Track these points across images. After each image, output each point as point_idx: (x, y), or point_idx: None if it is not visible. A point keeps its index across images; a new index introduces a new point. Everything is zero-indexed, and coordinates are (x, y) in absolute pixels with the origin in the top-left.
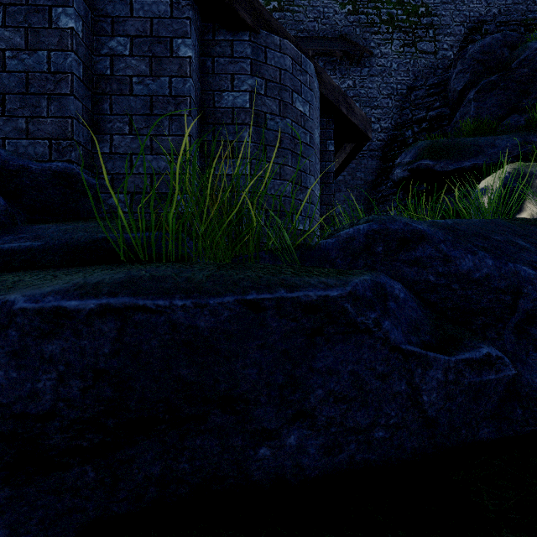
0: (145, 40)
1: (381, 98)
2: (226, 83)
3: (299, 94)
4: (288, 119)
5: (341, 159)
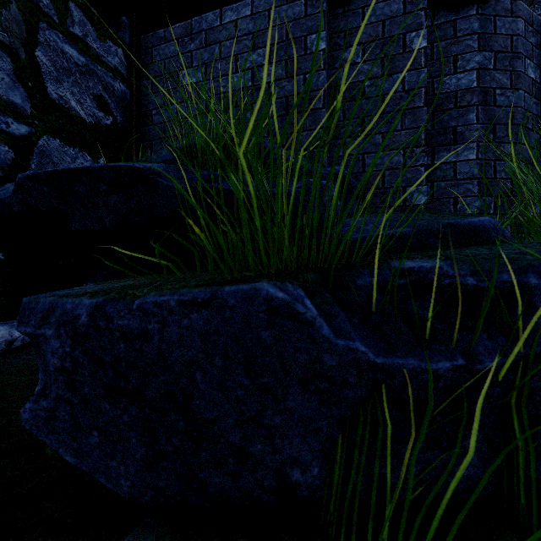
0: (377, 43)
1: None
2: (448, 66)
3: (530, 59)
4: (520, 90)
5: None
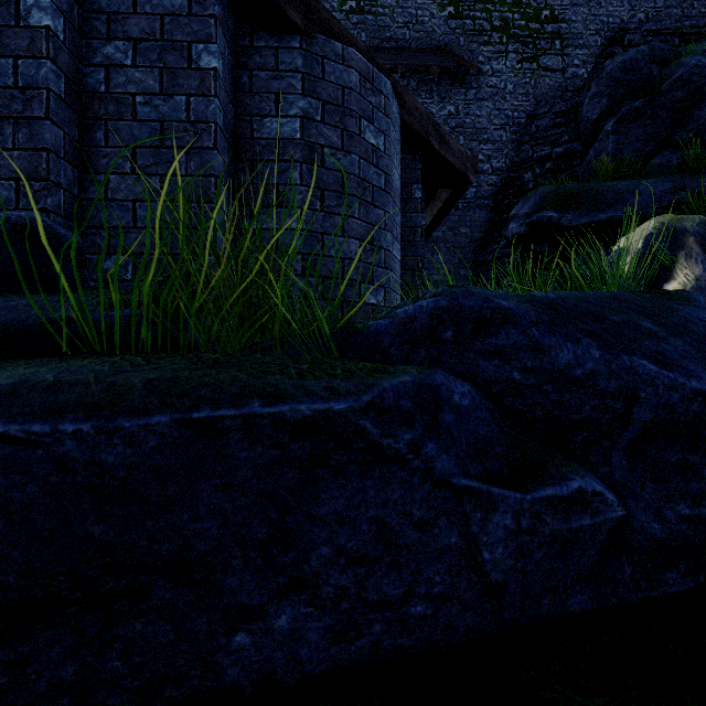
0: (153, 45)
1: (492, 129)
2: (269, 105)
3: (369, 121)
4: (354, 155)
5: (436, 210)
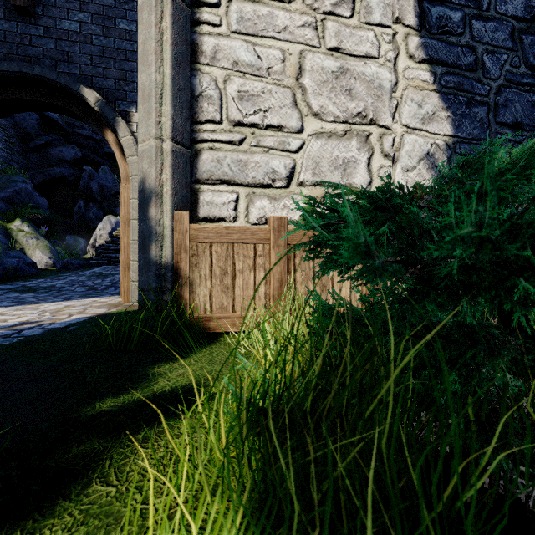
0: None
1: None
2: None
3: None
4: None
5: None
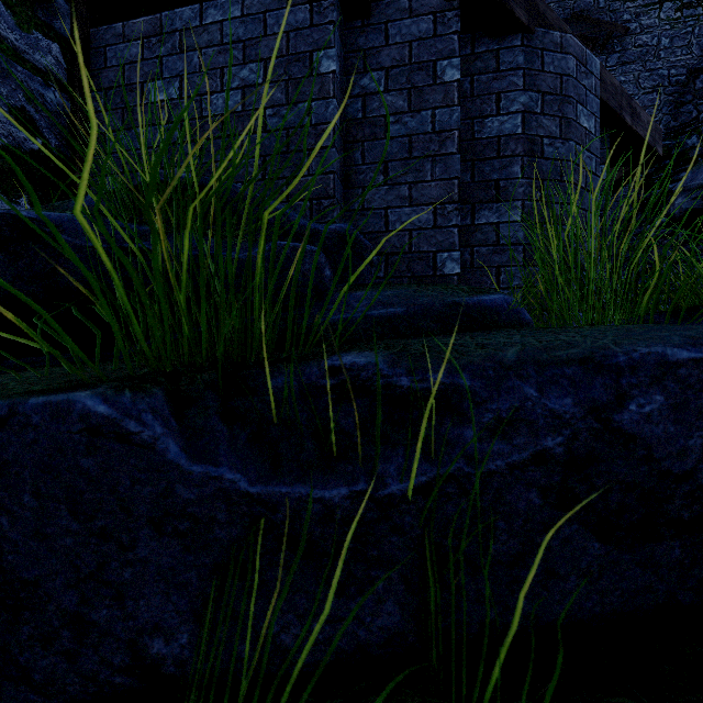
0: (402, 70)
1: (641, 94)
2: (490, 106)
3: (583, 105)
4: (571, 141)
5: None
